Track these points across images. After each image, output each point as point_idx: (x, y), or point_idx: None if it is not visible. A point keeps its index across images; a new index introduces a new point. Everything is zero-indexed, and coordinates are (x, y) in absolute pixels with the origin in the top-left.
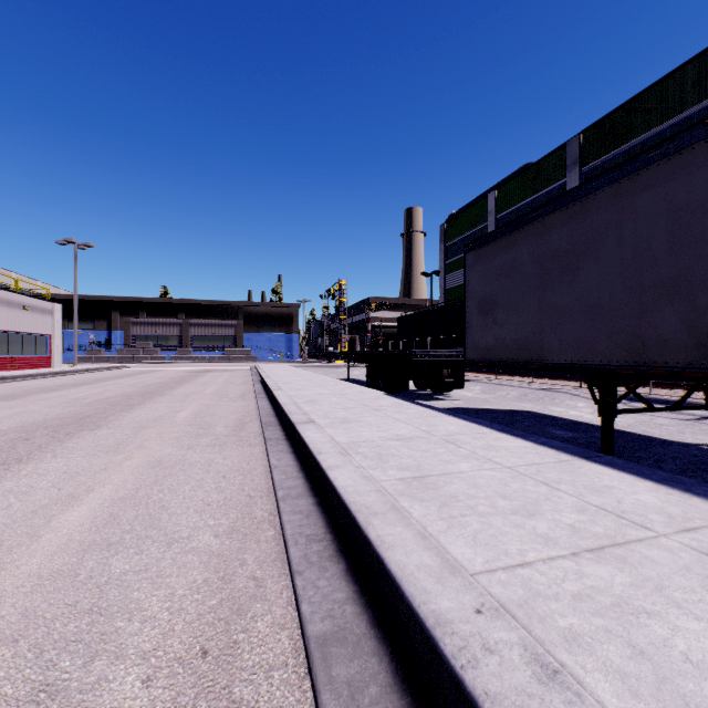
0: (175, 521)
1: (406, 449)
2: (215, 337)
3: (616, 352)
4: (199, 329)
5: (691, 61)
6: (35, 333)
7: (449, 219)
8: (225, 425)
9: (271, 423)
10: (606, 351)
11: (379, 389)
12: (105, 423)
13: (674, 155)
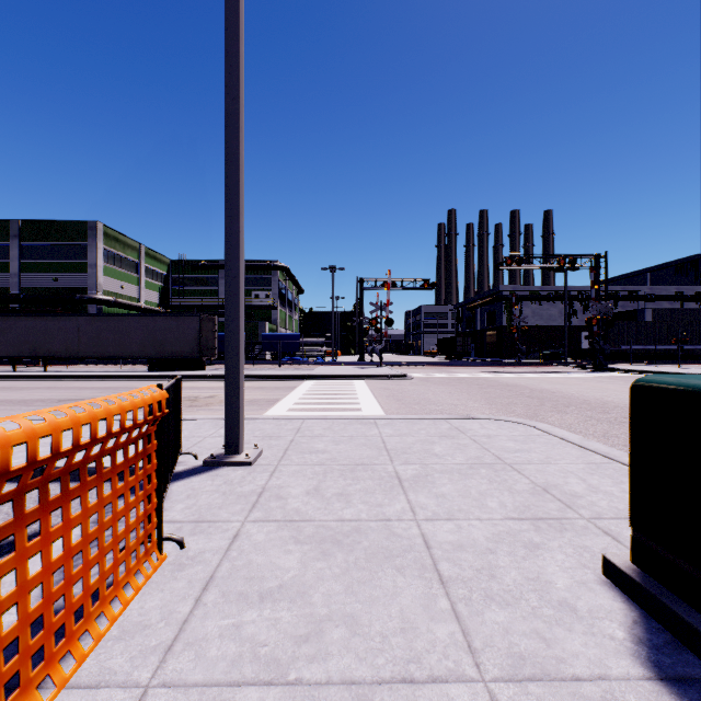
0: None
1: None
2: None
3: (17, 354)
4: None
5: (77, 221)
6: None
7: None
8: None
9: None
10: (14, 353)
11: None
12: None
13: (28, 317)
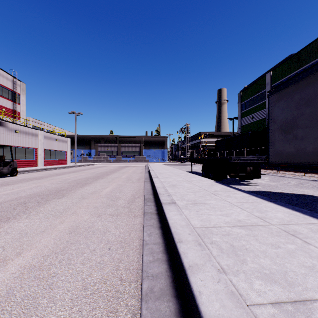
0: (46, 314)
1: (255, 241)
2: (131, 152)
3: None
4: (124, 148)
5: None
6: (60, 150)
7: (243, 90)
8: (124, 199)
9: (149, 199)
10: None
11: (209, 178)
12: (67, 194)
13: None
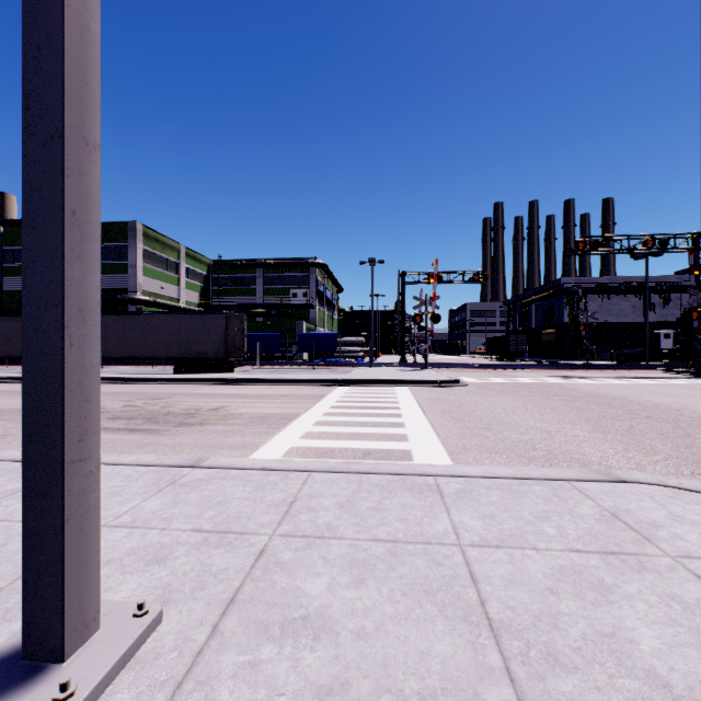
0: None
1: None
2: None
3: None
4: None
5: (119, 222)
6: None
7: None
8: None
9: None
10: None
11: None
12: None
13: None
